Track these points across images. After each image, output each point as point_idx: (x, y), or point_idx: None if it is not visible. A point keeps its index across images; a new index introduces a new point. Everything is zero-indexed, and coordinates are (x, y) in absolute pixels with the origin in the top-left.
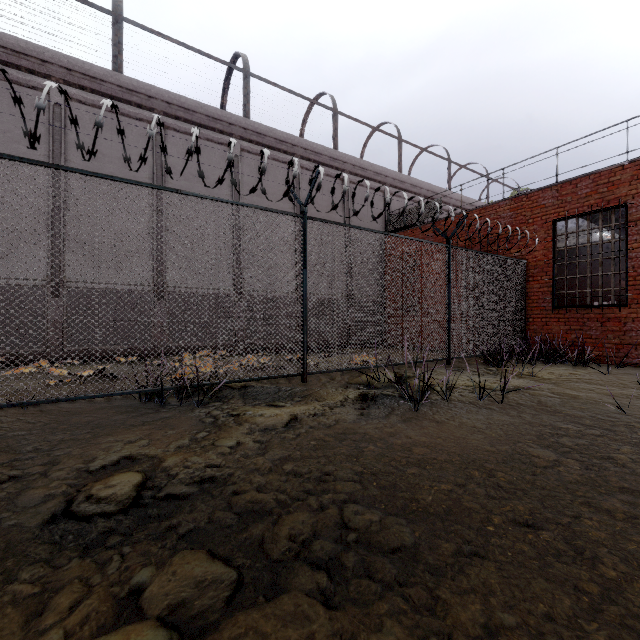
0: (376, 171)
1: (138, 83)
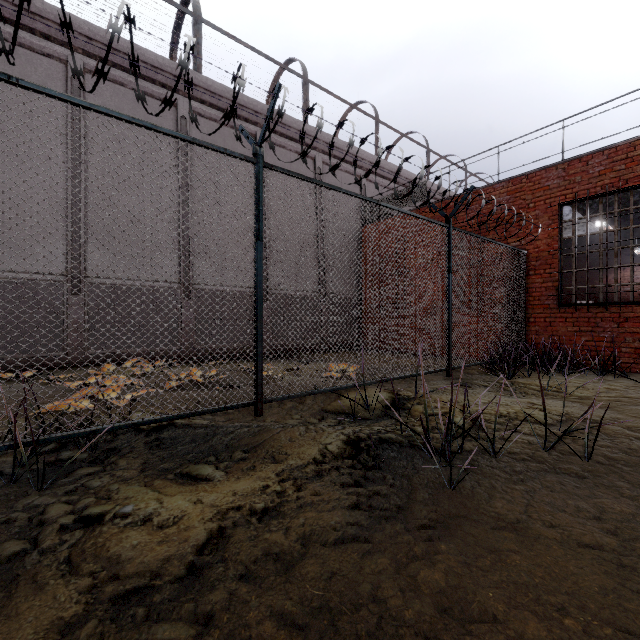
0: (352, 152)
1: (43, 5)
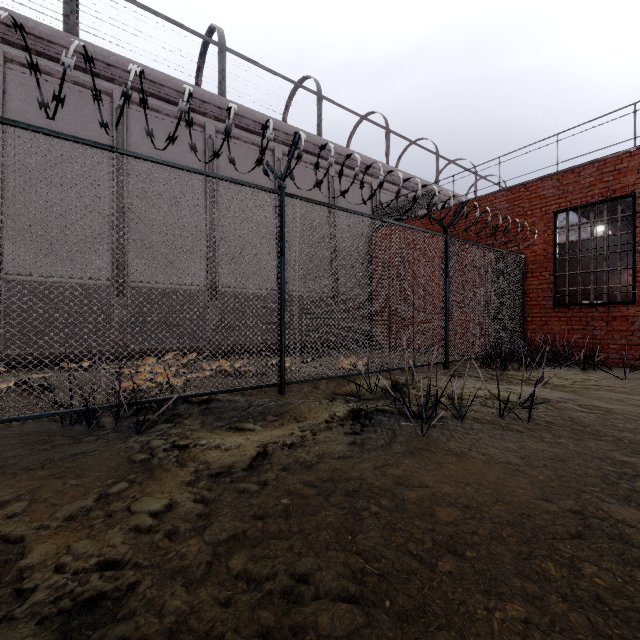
0: (363, 162)
1: (94, 48)
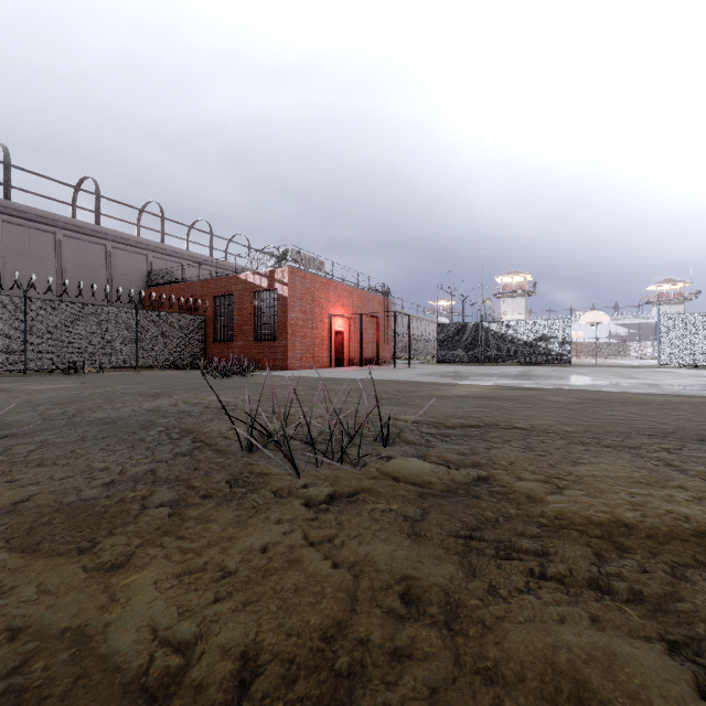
0: (138, 241)
1: None
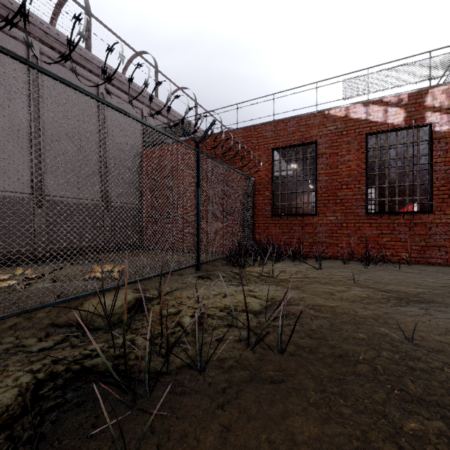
0: (134, 88)
1: None
